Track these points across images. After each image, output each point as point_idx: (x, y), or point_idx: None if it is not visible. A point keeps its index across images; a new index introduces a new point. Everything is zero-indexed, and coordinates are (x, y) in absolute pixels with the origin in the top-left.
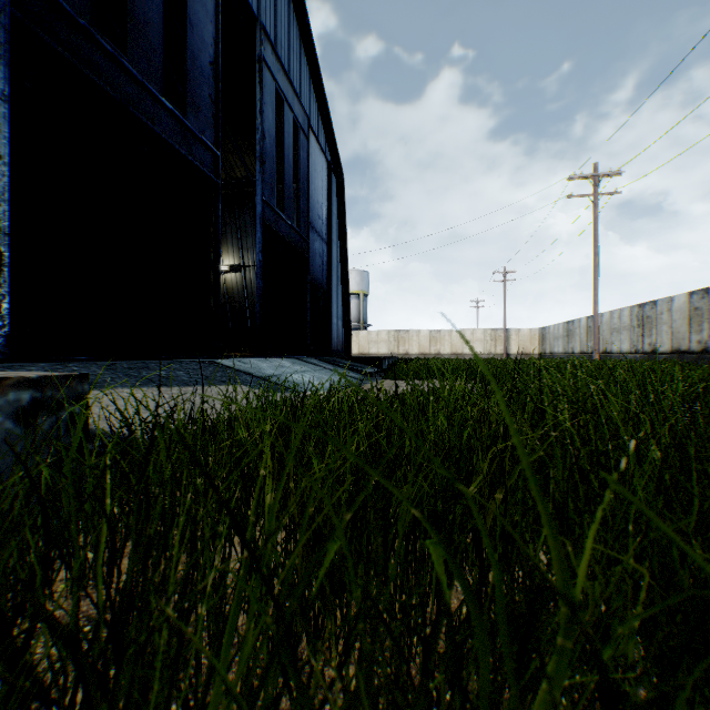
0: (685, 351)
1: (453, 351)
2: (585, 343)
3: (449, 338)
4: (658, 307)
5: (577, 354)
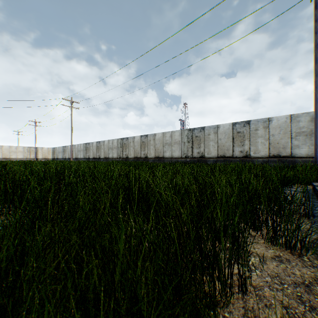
0: (96, 158)
1: (4, 157)
2: (70, 154)
3: (1, 150)
4: (90, 145)
5: (67, 158)
